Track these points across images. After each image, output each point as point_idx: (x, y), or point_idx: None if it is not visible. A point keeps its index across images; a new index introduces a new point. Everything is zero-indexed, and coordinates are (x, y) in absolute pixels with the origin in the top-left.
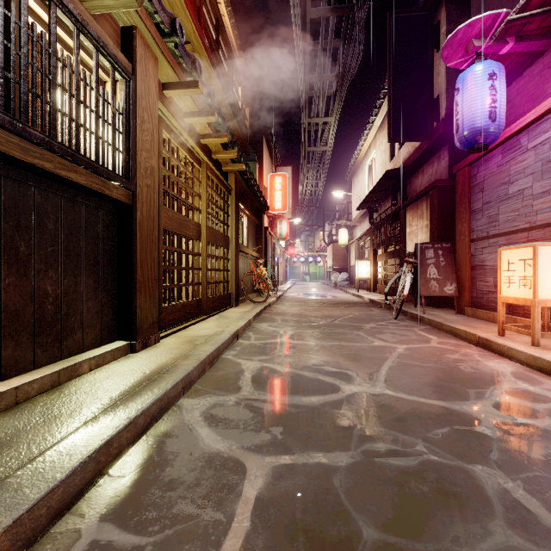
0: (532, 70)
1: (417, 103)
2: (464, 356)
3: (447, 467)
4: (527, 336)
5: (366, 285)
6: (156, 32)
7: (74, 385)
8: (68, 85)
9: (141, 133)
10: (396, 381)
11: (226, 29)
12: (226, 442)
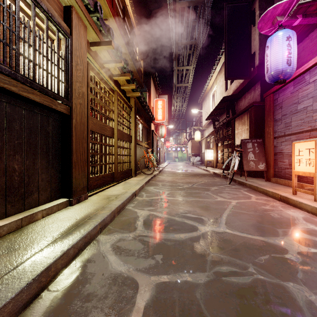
0: (312, 35)
1: (242, 57)
2: (272, 207)
3: (270, 284)
4: (310, 195)
5: (211, 164)
6: (85, 10)
7: (31, 227)
8: (28, 39)
9: (76, 71)
10: (232, 224)
11: (129, 14)
12: (126, 265)
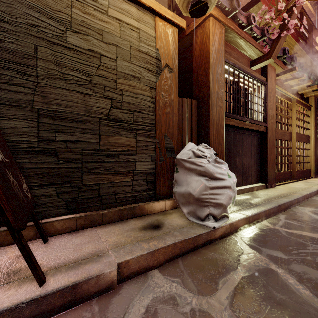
0: None
1: None
2: None
3: None
4: None
5: None
6: (275, 59)
7: (254, 193)
8: (251, 100)
9: (269, 102)
10: None
11: (305, 6)
12: None
